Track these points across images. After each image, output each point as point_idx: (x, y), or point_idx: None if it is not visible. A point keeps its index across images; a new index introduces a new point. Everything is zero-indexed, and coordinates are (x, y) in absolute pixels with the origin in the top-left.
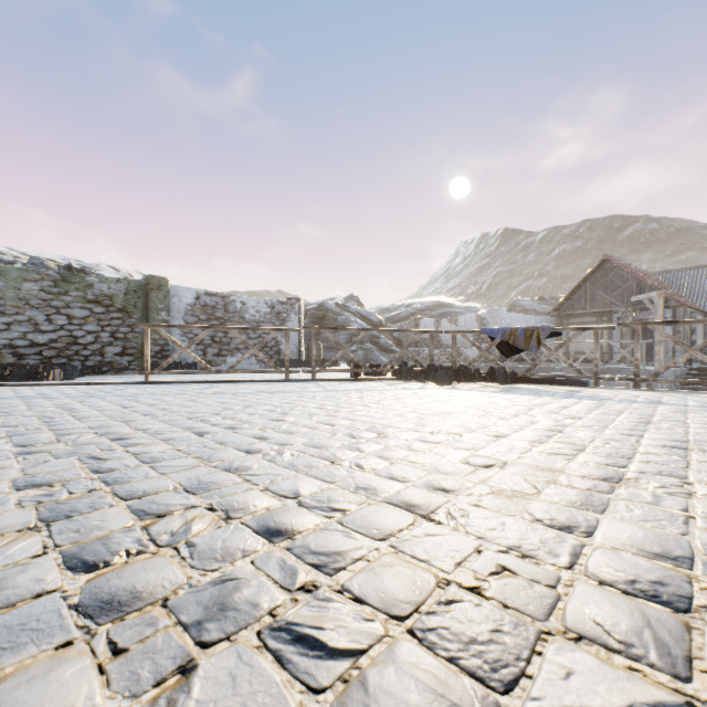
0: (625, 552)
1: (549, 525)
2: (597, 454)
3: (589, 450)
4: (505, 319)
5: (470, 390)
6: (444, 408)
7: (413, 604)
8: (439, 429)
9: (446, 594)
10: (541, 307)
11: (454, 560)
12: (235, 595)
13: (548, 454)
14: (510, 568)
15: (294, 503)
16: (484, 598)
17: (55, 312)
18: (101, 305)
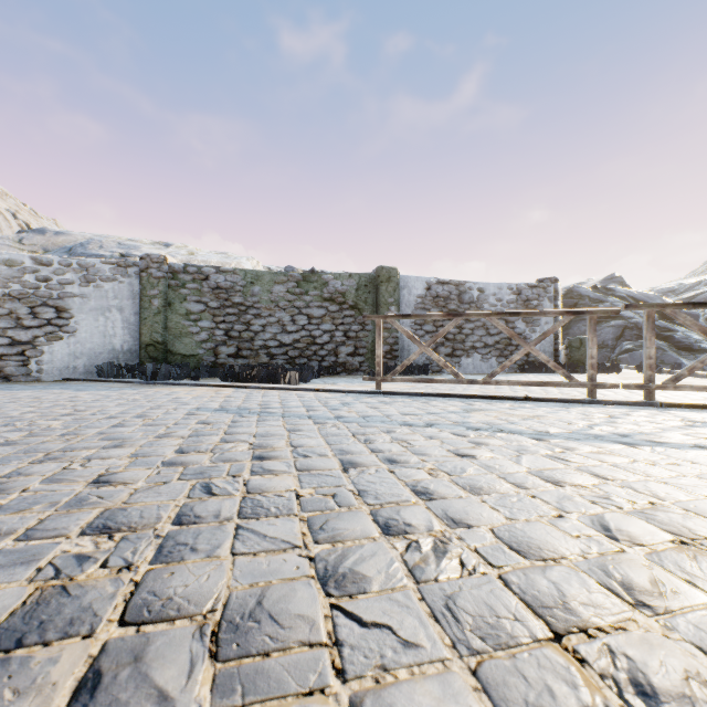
0: None
1: None
2: None
3: None
4: None
5: None
6: None
7: None
8: None
9: None
10: None
11: None
12: None
13: None
14: None
15: None
16: None
17: (298, 312)
18: (334, 303)
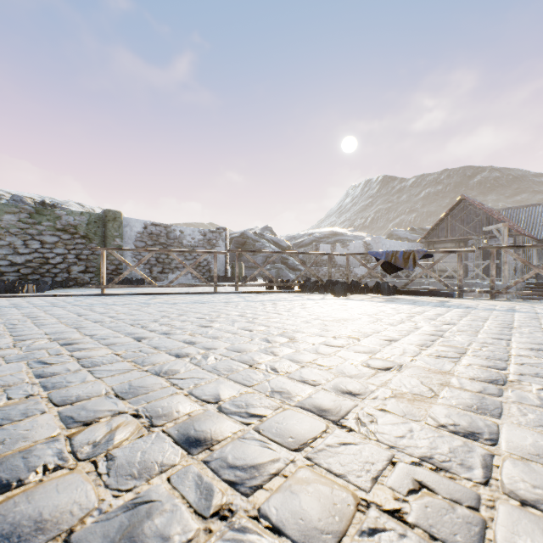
0: (535, 464)
1: (454, 431)
2: (477, 357)
3: (469, 353)
4: (385, 245)
5: (361, 300)
6: (342, 315)
7: (334, 536)
8: (340, 334)
9: (368, 521)
10: (412, 236)
11: (370, 475)
12: (146, 525)
13: (436, 357)
14: (427, 484)
15: (214, 408)
16: (407, 525)
17: (30, 238)
18: (67, 233)
